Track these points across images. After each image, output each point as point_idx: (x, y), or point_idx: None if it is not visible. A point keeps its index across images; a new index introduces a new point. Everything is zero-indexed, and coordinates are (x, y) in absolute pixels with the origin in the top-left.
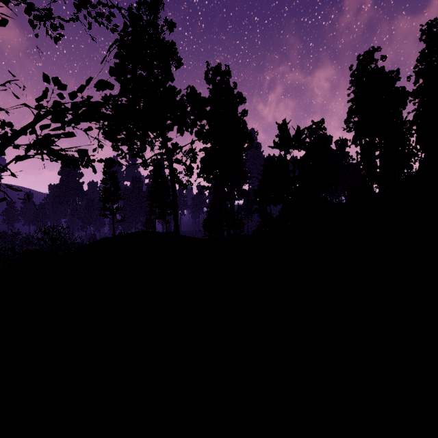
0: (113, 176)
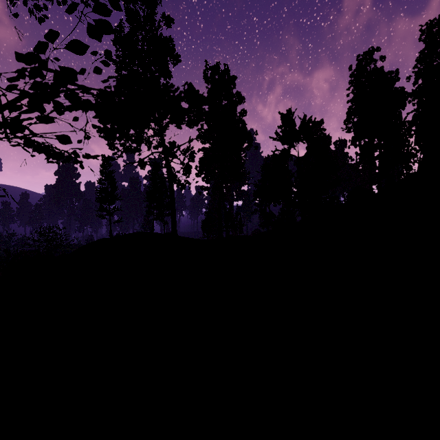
0: (110, 176)
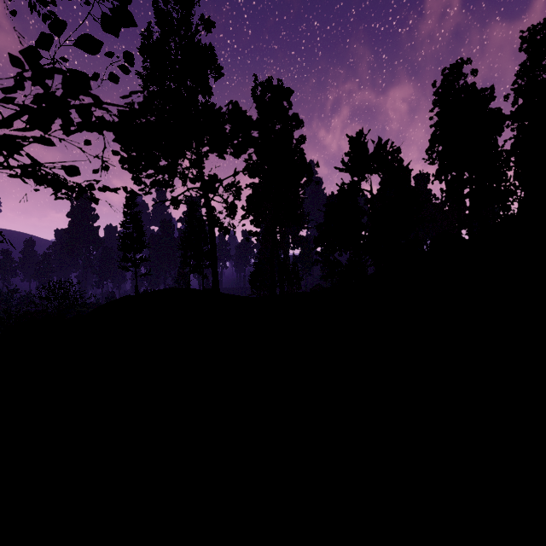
0: (135, 219)
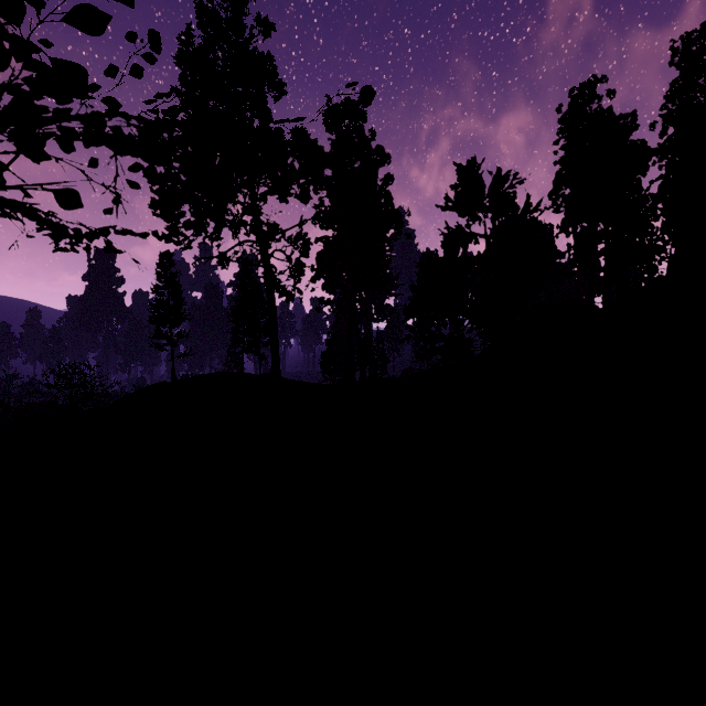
0: (172, 282)
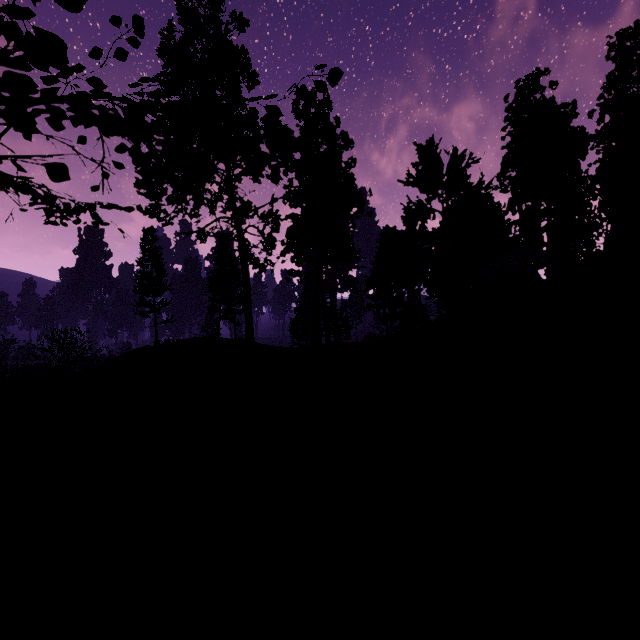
0: (155, 255)
